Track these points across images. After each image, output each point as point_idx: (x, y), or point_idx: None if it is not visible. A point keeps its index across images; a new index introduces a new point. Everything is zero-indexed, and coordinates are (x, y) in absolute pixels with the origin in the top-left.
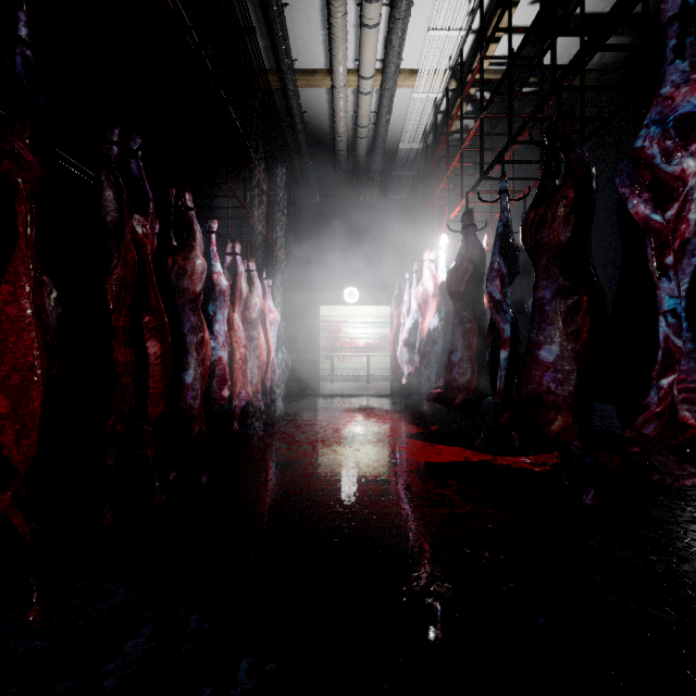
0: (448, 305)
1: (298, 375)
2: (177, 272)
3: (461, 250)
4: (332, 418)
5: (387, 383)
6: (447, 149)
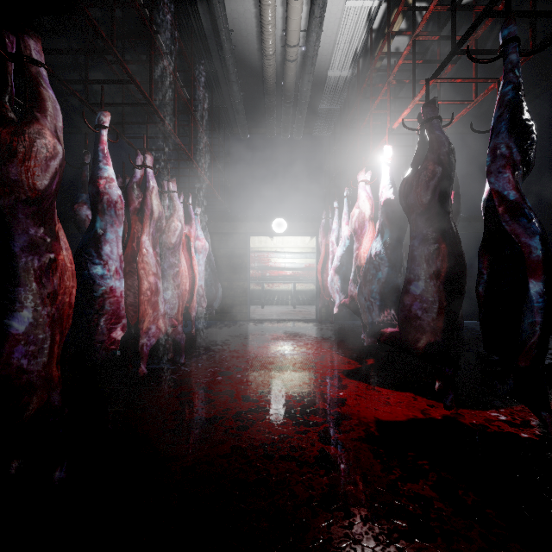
0: (393, 225)
1: (230, 301)
2: (0, 152)
3: (418, 154)
4: (260, 347)
5: (311, 307)
6: (389, 51)
